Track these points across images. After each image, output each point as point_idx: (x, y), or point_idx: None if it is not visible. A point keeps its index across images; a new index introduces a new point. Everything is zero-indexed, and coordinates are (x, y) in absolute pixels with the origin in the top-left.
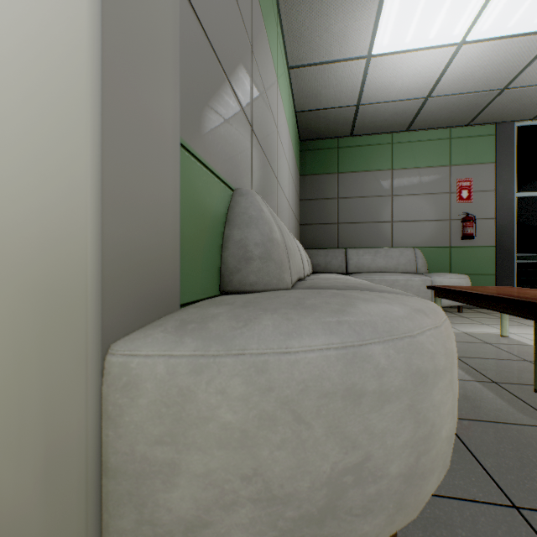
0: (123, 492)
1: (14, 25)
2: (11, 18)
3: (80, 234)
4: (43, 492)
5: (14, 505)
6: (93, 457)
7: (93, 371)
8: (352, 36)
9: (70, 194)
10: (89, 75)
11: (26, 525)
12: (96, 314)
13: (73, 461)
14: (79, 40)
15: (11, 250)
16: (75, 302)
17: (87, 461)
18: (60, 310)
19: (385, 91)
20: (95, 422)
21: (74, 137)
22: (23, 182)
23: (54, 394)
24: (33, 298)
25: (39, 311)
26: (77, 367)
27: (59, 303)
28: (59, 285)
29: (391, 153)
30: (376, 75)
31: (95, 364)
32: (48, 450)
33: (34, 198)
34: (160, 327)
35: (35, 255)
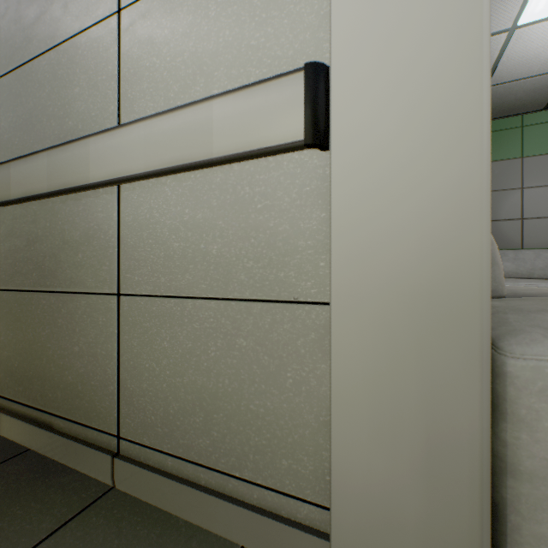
0: (541, 498)
1: (386, 50)
2: (382, 44)
3: (471, 239)
4: (422, 482)
5: (386, 490)
6: (487, 457)
7: (487, 373)
8: (496, 9)
9: (458, 201)
10: (483, 84)
11: (400, 510)
12: (489, 317)
13: (462, 458)
14: (470, 52)
15: (382, 256)
16: (465, 305)
17: (481, 460)
18: (445, 313)
19: (525, 66)
20: (489, 423)
21: (463, 146)
22: (397, 193)
23: (436, 392)
24: (409, 300)
25: (417, 313)
26: (467, 367)
27: (444, 305)
28: (442, 289)
29: (521, 138)
30: (516, 49)
31: (489, 366)
32: (428, 444)
33: (411, 207)
34: (532, 333)
35: (412, 260)
